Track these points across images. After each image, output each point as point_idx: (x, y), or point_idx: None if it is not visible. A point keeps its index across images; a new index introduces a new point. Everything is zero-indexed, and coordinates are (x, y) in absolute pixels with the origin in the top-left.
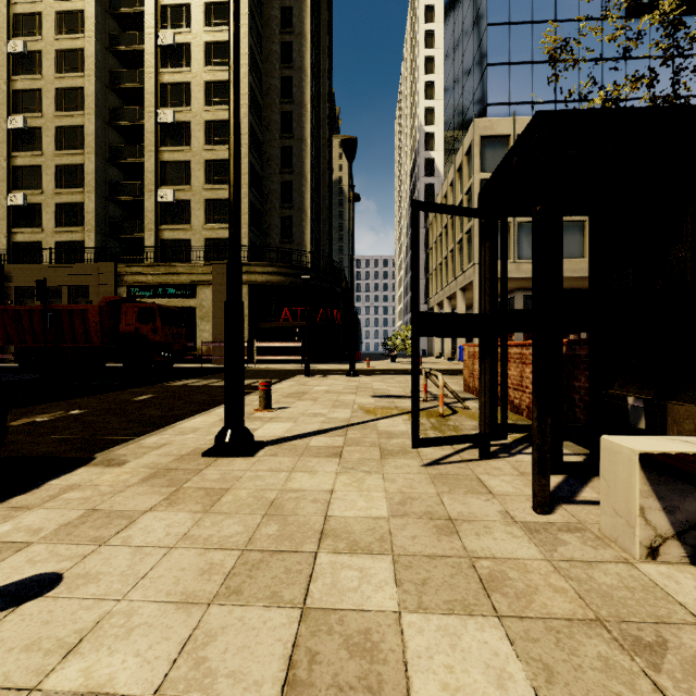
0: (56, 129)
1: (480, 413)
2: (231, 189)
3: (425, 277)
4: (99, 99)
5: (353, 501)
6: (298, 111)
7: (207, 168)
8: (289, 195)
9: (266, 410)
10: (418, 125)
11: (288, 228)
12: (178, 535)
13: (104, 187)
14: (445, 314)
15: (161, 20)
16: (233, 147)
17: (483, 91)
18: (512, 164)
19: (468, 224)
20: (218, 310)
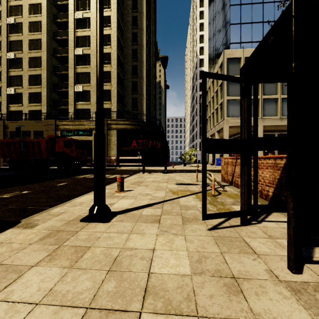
0: (28, 58)
1: (241, 198)
2: (97, 70)
3: (200, 126)
4: (48, 44)
5: (167, 259)
6: (140, 48)
7: None
8: (136, 88)
9: (121, 192)
10: (196, 55)
11: (135, 103)
12: (46, 290)
13: (51, 85)
14: (221, 140)
15: (76, 7)
16: (98, 46)
17: (228, 37)
18: (269, 42)
19: (220, 100)
20: None
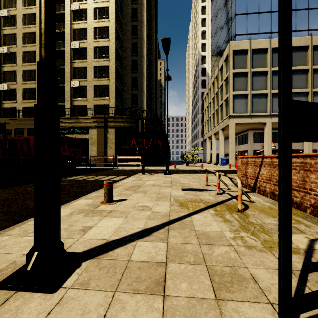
0: (23, 53)
1: None
2: None
3: (202, 124)
4: None
5: None
6: (140, 42)
7: (95, 70)
8: (135, 83)
9: (109, 203)
10: (198, 52)
11: (135, 100)
12: None
13: None
14: None
15: None
16: None
17: (233, 29)
18: None
19: (225, 96)
20: (99, 140)
